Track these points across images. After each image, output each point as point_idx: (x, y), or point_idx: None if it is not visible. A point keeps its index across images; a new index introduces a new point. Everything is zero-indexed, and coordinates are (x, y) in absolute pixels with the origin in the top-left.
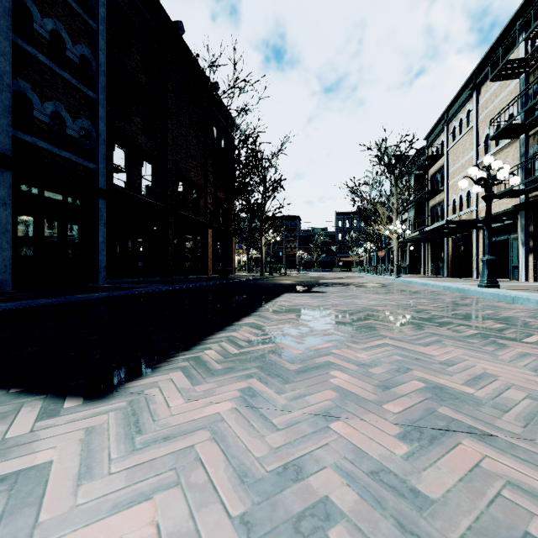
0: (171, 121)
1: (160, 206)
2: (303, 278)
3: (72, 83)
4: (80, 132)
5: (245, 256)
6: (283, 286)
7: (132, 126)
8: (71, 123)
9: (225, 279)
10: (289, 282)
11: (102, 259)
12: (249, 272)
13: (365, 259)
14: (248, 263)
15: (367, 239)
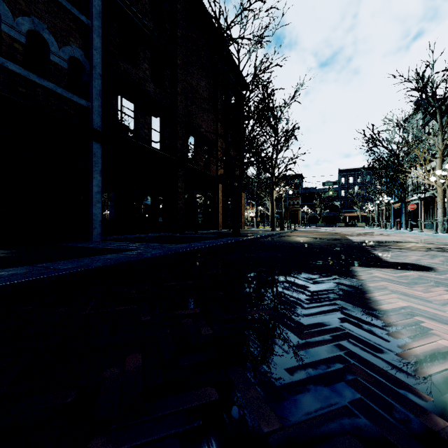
0: (180, 71)
1: (169, 157)
2: (320, 234)
3: (58, 1)
4: (71, 63)
5: (252, 212)
6: (317, 247)
7: (139, 71)
8: (56, 49)
9: (237, 235)
10: (313, 239)
11: (97, 212)
12: (257, 227)
13: (376, 213)
14: (256, 218)
15: (389, 191)
